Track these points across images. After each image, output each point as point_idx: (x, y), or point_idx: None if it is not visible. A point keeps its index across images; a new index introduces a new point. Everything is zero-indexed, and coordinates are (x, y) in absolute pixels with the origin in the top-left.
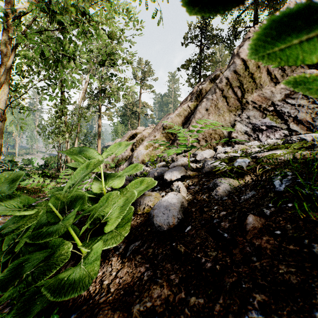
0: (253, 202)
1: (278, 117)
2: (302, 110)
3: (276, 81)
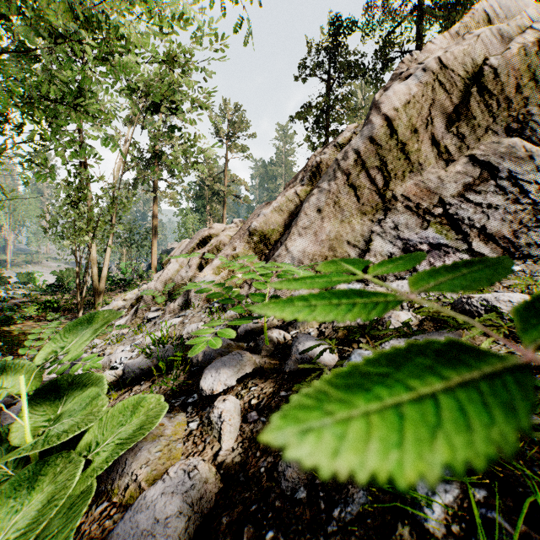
0: None
1: (452, 227)
2: (496, 215)
3: (447, 157)
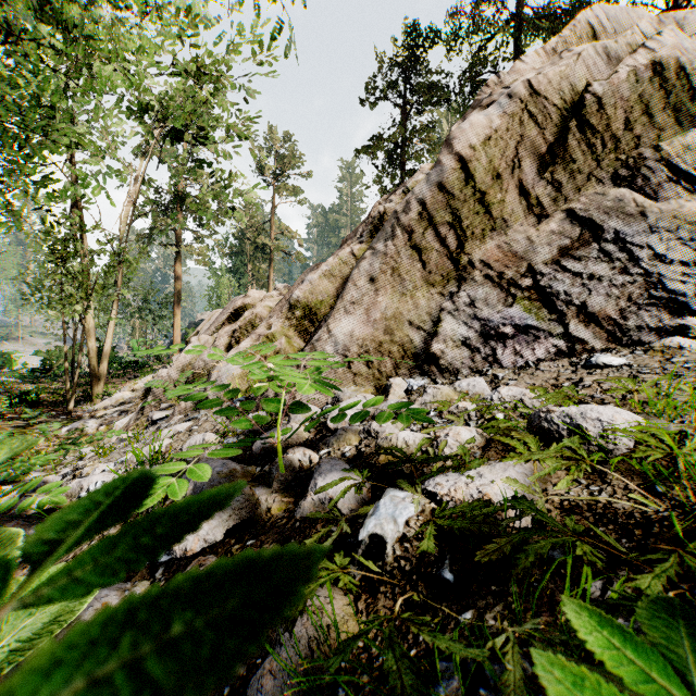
0: None
1: (544, 304)
2: (600, 288)
3: (539, 212)
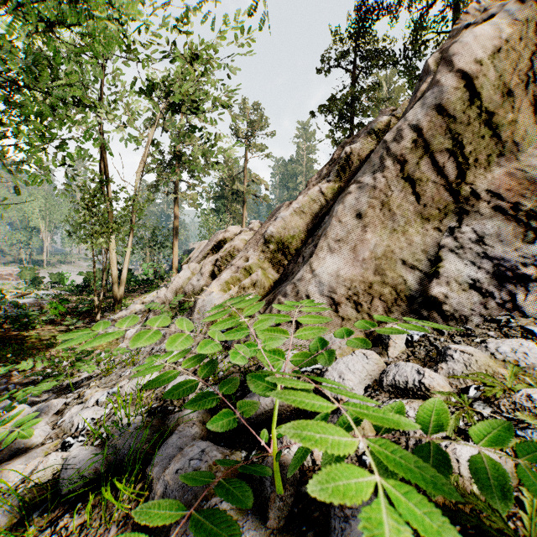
0: None
1: None
2: None
3: None
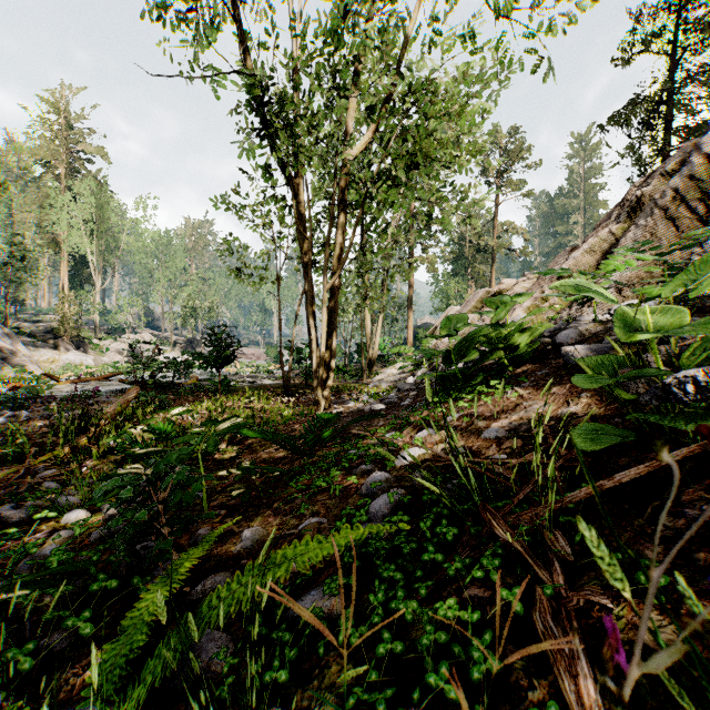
0: None
1: None
2: None
3: None
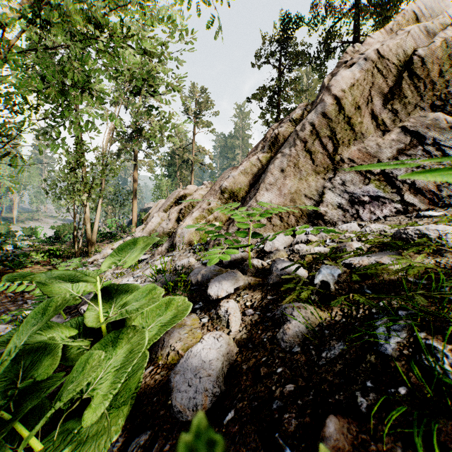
0: (340, 372)
1: (388, 183)
2: None
3: (384, 128)
